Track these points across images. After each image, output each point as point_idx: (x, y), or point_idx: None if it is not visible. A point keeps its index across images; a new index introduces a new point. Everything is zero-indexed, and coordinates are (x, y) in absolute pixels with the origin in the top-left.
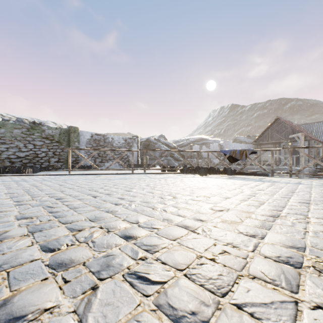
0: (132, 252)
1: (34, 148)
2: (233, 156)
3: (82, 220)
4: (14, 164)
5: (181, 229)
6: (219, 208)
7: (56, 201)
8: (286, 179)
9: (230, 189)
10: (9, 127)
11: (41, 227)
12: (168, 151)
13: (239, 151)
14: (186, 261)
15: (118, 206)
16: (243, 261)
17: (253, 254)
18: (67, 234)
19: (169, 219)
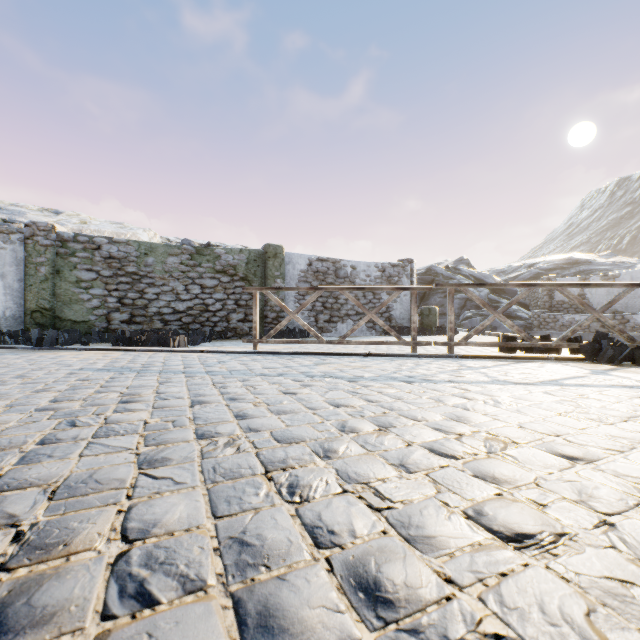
0: None
1: (201, 292)
2: None
3: None
4: (168, 325)
5: None
6: None
7: None
8: None
9: None
10: (161, 253)
11: None
12: (531, 286)
13: None
14: None
15: None
16: None
17: None
18: None
19: None
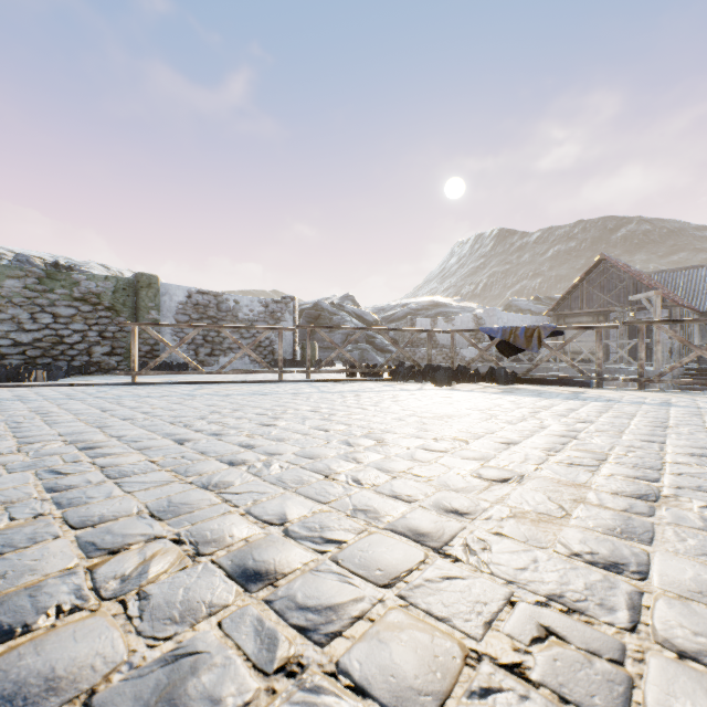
0: (258, 640)
1: (53, 322)
2: (511, 341)
3: (128, 516)
4: (6, 359)
5: (406, 543)
6: (497, 474)
7: (79, 454)
8: (635, 395)
9: (513, 420)
10: None
11: (5, 540)
12: (362, 329)
13: (525, 329)
14: (433, 680)
15: (236, 469)
16: (617, 674)
17: (639, 643)
18: (72, 568)
19: (369, 510)
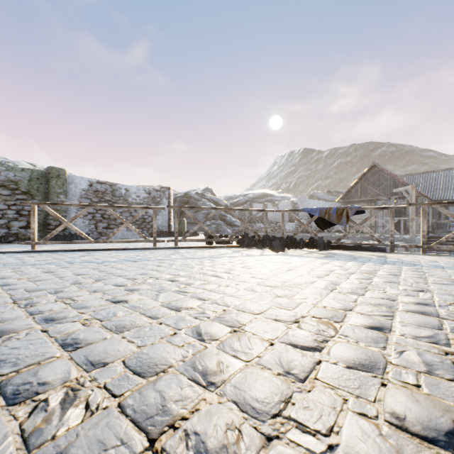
0: None
1: None
2: (326, 218)
3: None
4: None
5: None
6: (425, 415)
7: None
8: (426, 259)
9: (357, 289)
10: None
11: None
12: (217, 209)
13: (336, 209)
14: None
15: (3, 421)
16: None
17: None
18: None
19: None
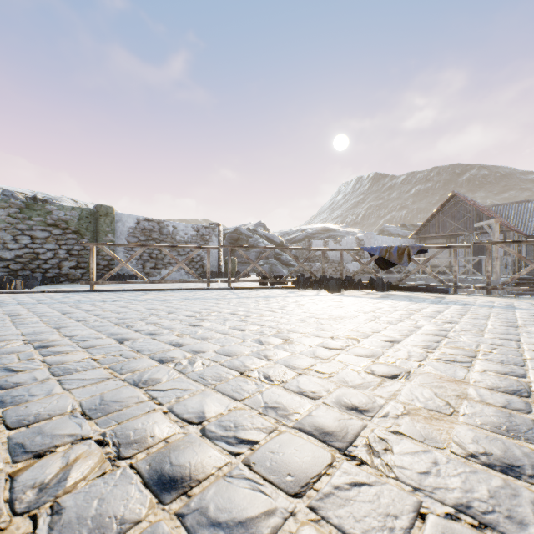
0: None
1: (31, 243)
2: (387, 257)
3: (62, 414)
4: None
5: (314, 444)
6: (387, 370)
7: (33, 352)
8: (485, 300)
9: (393, 320)
10: None
11: None
12: (271, 248)
13: (397, 248)
14: None
15: (164, 367)
16: None
17: None
18: None
19: (279, 408)
